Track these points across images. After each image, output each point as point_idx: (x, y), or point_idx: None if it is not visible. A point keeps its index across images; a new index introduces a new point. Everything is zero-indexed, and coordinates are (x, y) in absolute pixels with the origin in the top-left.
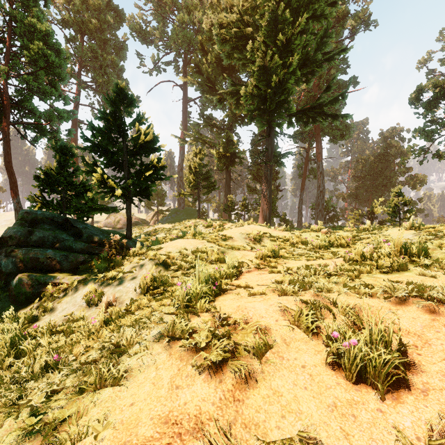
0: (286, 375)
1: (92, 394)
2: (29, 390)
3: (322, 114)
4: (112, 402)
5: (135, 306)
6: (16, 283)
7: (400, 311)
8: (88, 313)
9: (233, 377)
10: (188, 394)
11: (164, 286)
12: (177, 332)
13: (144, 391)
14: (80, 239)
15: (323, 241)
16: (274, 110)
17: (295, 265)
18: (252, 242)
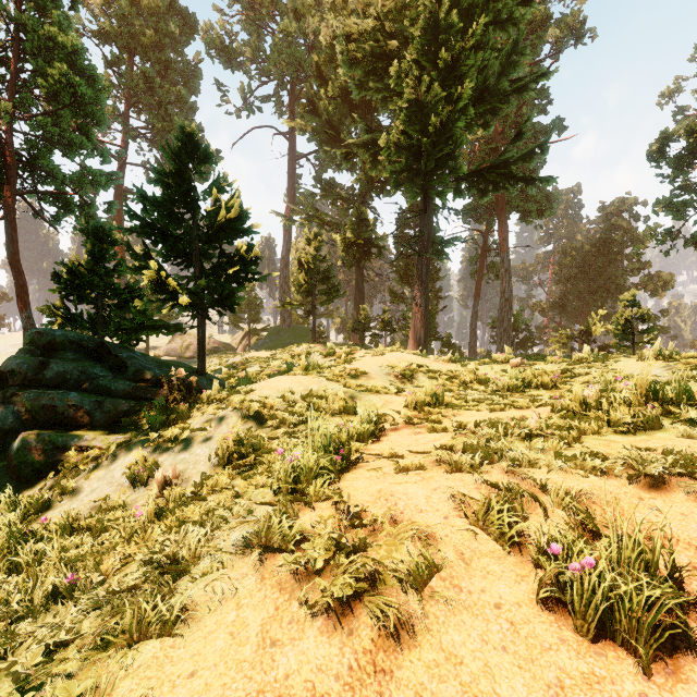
0: (467, 622)
1: (123, 652)
2: (18, 639)
3: (509, 177)
4: (157, 668)
5: (208, 486)
6: (18, 447)
7: (657, 502)
8: (132, 498)
9: (374, 624)
10: (293, 658)
11: (256, 454)
12: (275, 539)
13: (216, 649)
14: (123, 376)
15: (514, 379)
16: (434, 171)
17: (471, 418)
18: (399, 380)
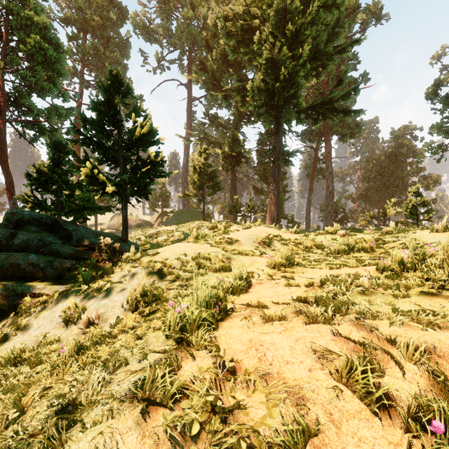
0: None
1: None
2: None
3: (333, 110)
4: None
5: (119, 327)
6: None
7: None
8: (65, 333)
9: None
10: None
11: (157, 301)
12: (157, 393)
13: None
14: (69, 242)
15: (342, 245)
16: (283, 106)
17: (316, 275)
18: (261, 246)
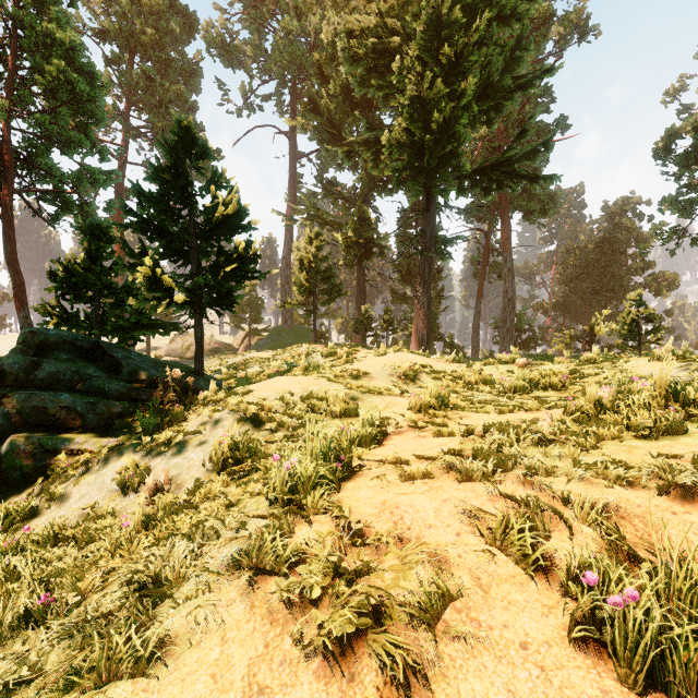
0: (489, 666)
1: (89, 696)
2: None
3: (512, 175)
4: None
5: (201, 493)
6: (6, 450)
7: (694, 517)
8: (122, 505)
9: (379, 668)
10: None
11: (252, 459)
12: (267, 559)
13: (194, 696)
14: (117, 376)
15: (521, 380)
16: (436, 169)
17: (479, 421)
18: (402, 381)
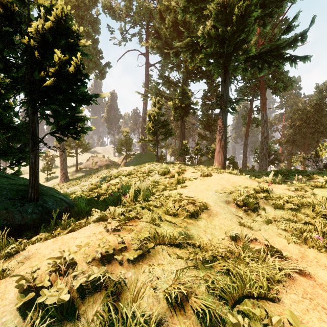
0: None
1: None
2: None
3: (279, 57)
4: None
5: None
6: None
7: None
8: None
9: None
10: None
11: None
12: None
13: None
14: None
15: None
16: (232, 53)
17: None
18: (243, 212)
